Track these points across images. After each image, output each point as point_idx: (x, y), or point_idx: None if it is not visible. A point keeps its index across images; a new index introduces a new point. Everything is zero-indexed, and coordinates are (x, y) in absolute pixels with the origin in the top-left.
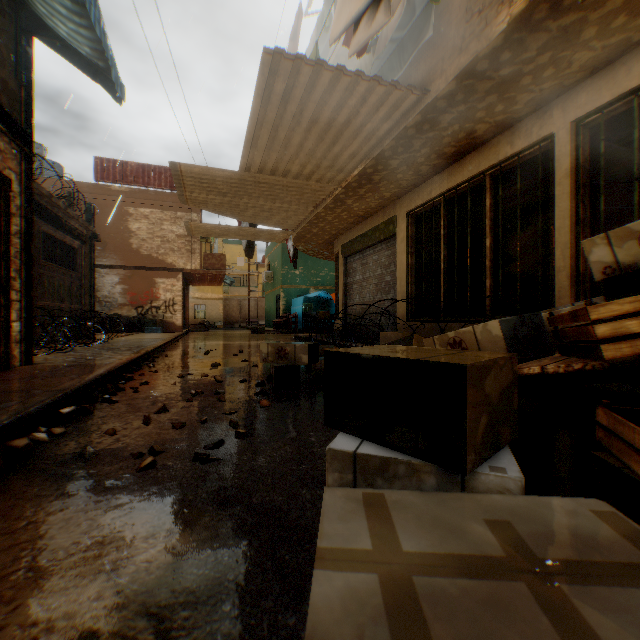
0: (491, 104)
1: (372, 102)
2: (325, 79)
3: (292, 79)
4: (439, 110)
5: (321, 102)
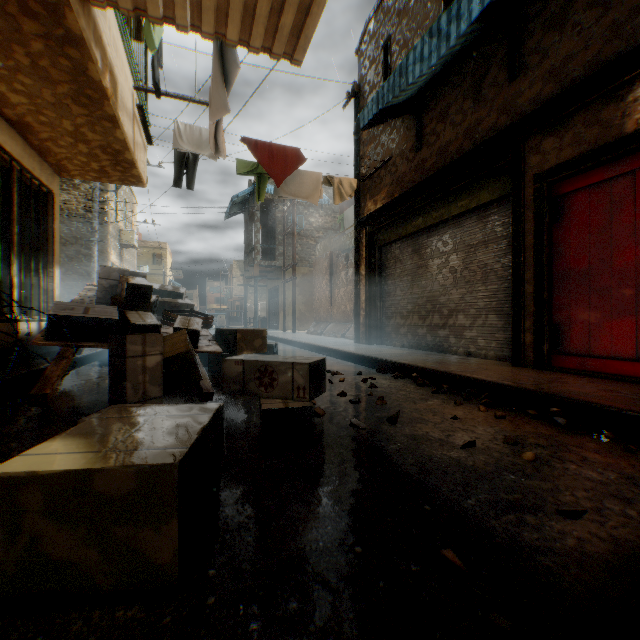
0: None
1: None
2: (234, 31)
3: (273, 25)
4: None
5: None
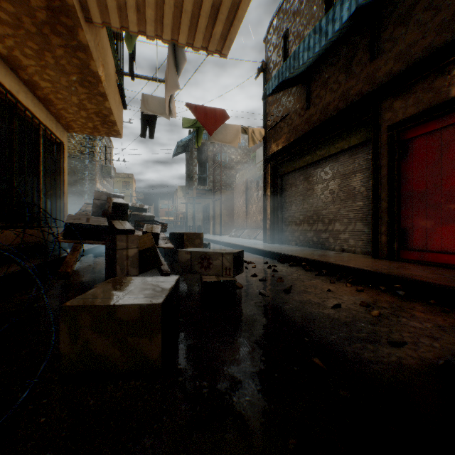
0: (22, 23)
1: (131, 14)
2: (183, 38)
3: (209, 33)
4: (61, 14)
5: (179, 7)
